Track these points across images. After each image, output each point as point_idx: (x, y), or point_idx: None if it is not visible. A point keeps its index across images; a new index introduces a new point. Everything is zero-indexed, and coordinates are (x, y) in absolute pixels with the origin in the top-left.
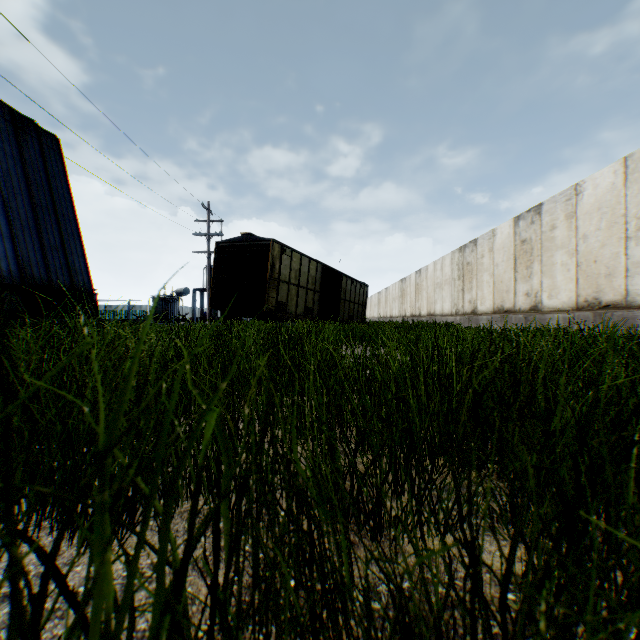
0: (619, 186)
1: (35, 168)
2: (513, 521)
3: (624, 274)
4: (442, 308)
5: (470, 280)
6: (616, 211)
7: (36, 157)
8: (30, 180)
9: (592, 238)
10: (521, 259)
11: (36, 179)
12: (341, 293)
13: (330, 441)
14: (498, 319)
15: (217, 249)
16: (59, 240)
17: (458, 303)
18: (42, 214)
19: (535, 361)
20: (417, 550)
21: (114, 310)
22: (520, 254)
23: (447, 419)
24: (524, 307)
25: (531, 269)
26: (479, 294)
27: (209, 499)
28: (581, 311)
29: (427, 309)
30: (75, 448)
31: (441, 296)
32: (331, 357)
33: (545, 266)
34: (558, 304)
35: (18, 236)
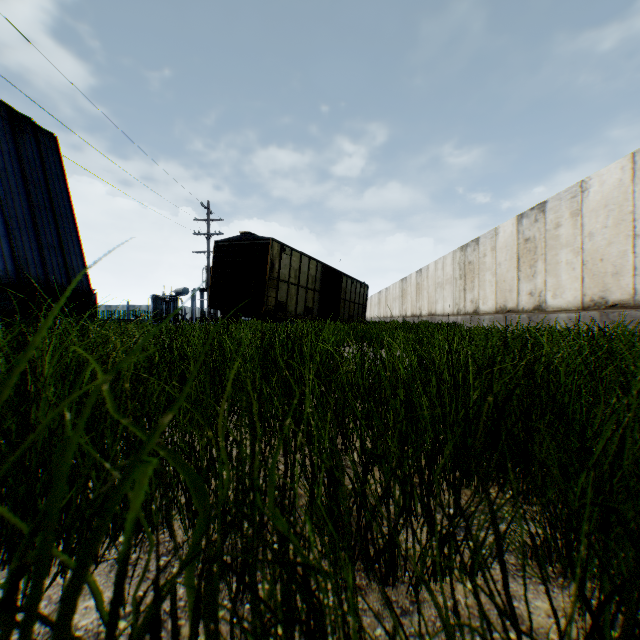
0: (627, 182)
1: (32, 166)
2: (551, 559)
3: (632, 273)
4: (443, 308)
5: (472, 279)
6: (623, 208)
7: (33, 155)
8: (27, 179)
9: (598, 236)
10: (524, 258)
11: (33, 178)
12: (341, 293)
13: (332, 472)
14: (501, 319)
15: (216, 248)
16: (57, 239)
17: (460, 303)
18: (39, 213)
19: (555, 364)
20: (449, 624)
21: (113, 310)
22: (523, 253)
23: (464, 431)
24: (527, 307)
25: (535, 268)
26: (481, 294)
27: (186, 533)
28: (587, 311)
29: (428, 309)
30: (27, 471)
31: (442, 296)
32: (331, 358)
33: (549, 265)
34: (563, 303)
35: (15, 235)
